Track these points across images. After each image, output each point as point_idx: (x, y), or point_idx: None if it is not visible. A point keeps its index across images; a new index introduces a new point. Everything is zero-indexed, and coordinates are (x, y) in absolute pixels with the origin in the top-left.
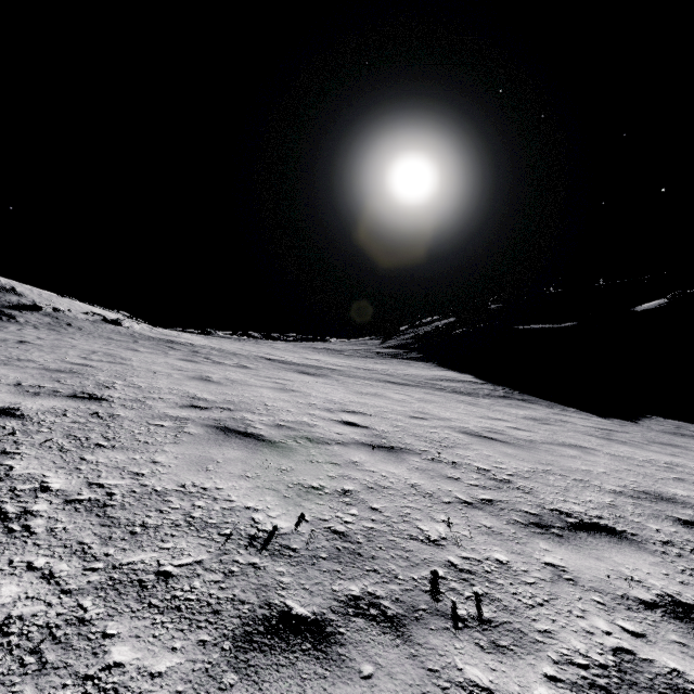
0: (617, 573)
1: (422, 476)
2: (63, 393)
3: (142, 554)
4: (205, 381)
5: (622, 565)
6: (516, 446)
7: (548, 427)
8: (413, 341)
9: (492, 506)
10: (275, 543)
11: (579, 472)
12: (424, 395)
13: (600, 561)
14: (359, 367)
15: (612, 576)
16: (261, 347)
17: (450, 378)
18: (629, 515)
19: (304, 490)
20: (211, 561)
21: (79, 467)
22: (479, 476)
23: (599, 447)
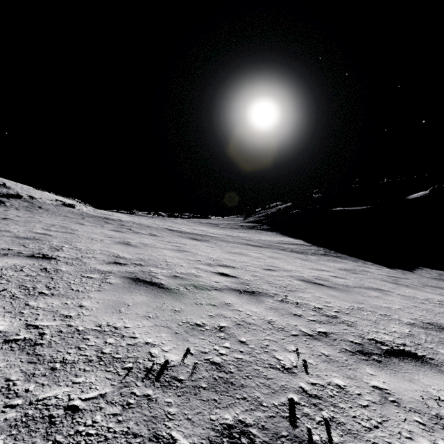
0: (427, 393)
1: (275, 314)
2: (24, 254)
3: (57, 389)
4: (126, 244)
5: (429, 386)
6: (337, 289)
7: (356, 276)
8: (264, 218)
9: (327, 338)
10: (166, 375)
11: (383, 308)
12: (272, 253)
13: (412, 383)
14: (229, 235)
15: (424, 397)
16: (166, 222)
17: (289, 242)
18: (424, 342)
19: (190, 327)
20: (113, 394)
21: (22, 312)
22: (315, 313)
23: (392, 289)
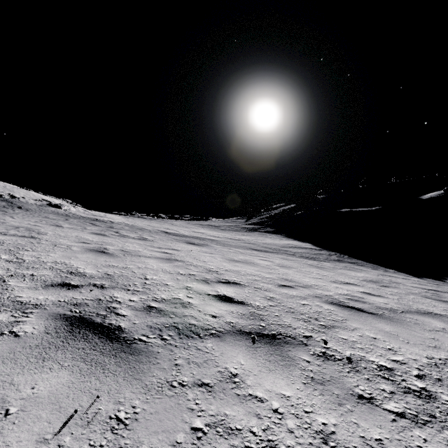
0: None
1: (326, 401)
2: None
3: None
4: (99, 252)
5: None
6: (386, 319)
7: (390, 290)
8: (267, 219)
9: None
10: None
11: None
12: (282, 260)
13: None
14: (231, 237)
15: None
16: (163, 224)
17: (296, 246)
18: None
19: None
20: None
21: None
22: (391, 387)
23: None
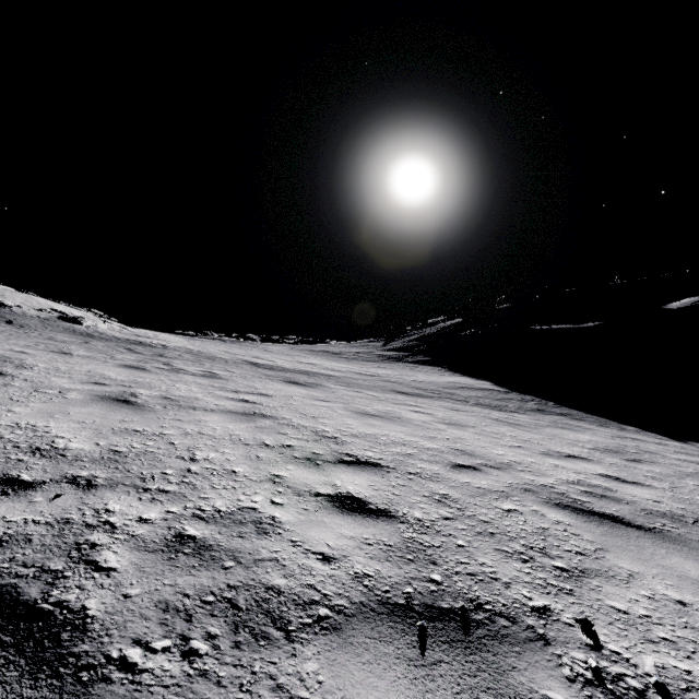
0: None
1: None
2: None
3: None
4: (118, 403)
5: None
6: (677, 542)
7: (648, 470)
8: (418, 342)
9: None
10: None
11: None
12: (448, 412)
13: None
14: (360, 372)
15: None
16: (251, 349)
17: (467, 386)
18: None
19: None
20: None
21: None
22: None
23: None
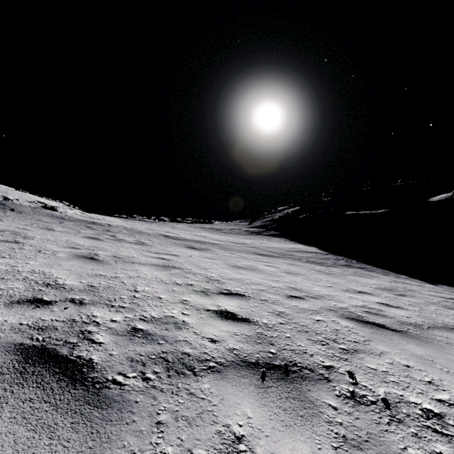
0: None
1: None
2: None
3: None
4: (88, 259)
5: None
6: (414, 337)
7: (408, 300)
8: (271, 222)
9: None
10: None
11: None
12: (288, 266)
13: None
14: (234, 241)
15: None
16: (164, 227)
17: (301, 250)
18: None
19: None
20: None
21: None
22: (449, 447)
23: None
